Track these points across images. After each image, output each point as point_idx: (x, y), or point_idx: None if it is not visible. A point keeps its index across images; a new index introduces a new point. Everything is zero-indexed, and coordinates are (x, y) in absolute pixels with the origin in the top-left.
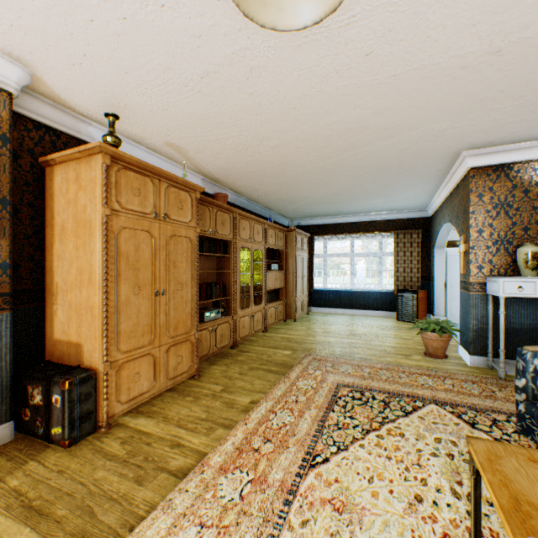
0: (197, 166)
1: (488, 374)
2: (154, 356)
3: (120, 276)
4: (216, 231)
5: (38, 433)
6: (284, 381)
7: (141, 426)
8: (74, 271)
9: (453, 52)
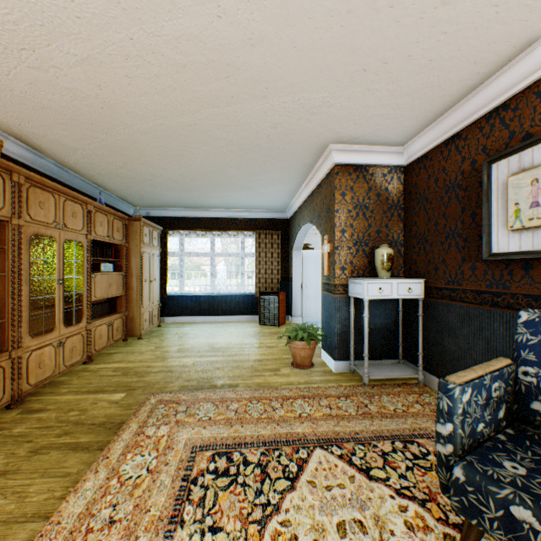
0: None
1: (353, 380)
2: None
3: None
4: None
5: None
6: (98, 468)
7: None
8: None
9: None
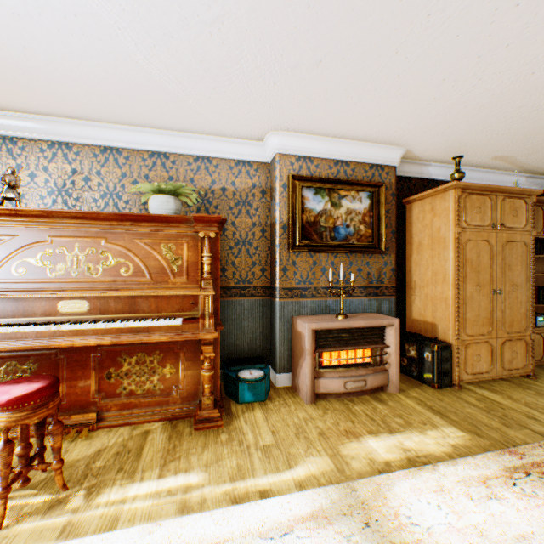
0: (521, 167)
1: None
2: (490, 344)
3: (465, 277)
4: None
5: (411, 374)
6: None
7: (487, 395)
8: (428, 273)
9: None
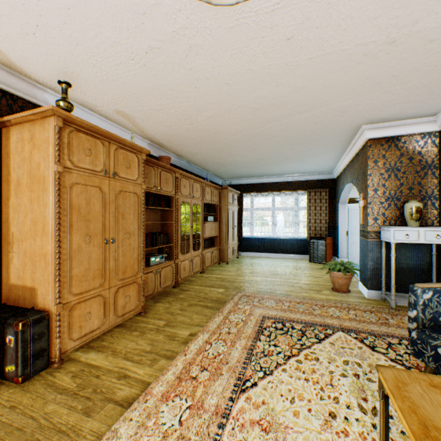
0: (143, 132)
1: (382, 305)
2: (104, 296)
3: (72, 226)
4: (160, 188)
5: None
6: (218, 315)
7: (91, 360)
8: (29, 223)
9: (358, 40)
